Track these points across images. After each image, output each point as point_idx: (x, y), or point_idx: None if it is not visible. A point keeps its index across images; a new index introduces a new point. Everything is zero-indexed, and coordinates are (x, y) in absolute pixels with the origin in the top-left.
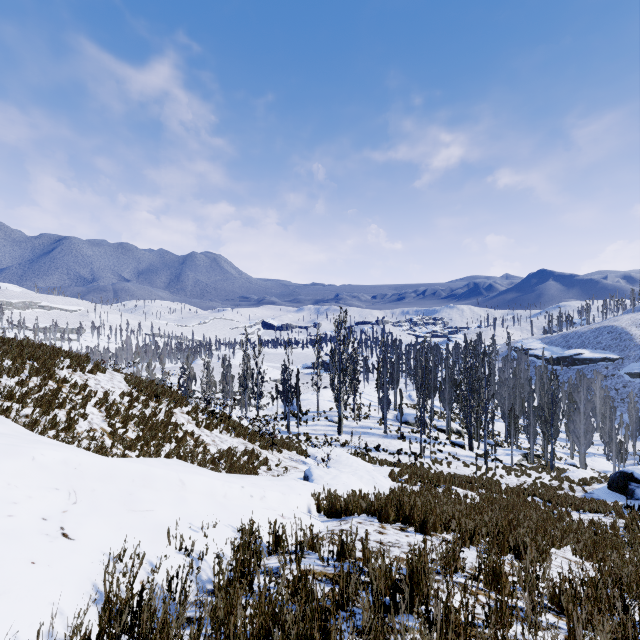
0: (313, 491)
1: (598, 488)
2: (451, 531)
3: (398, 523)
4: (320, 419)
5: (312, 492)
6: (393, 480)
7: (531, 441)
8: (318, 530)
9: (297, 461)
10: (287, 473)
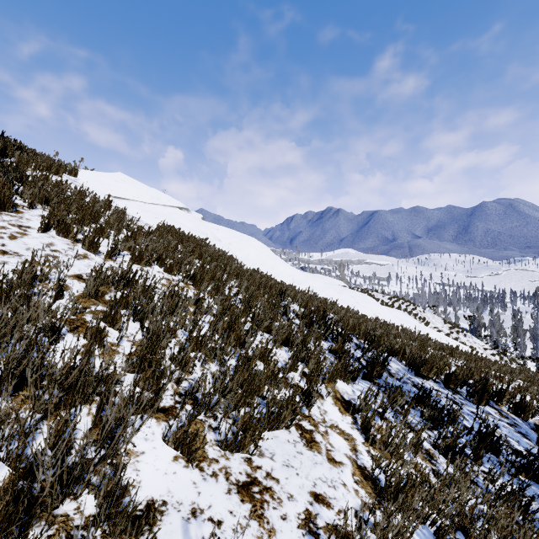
0: None
1: None
2: None
3: None
4: None
5: None
6: None
7: None
8: None
9: None
10: None
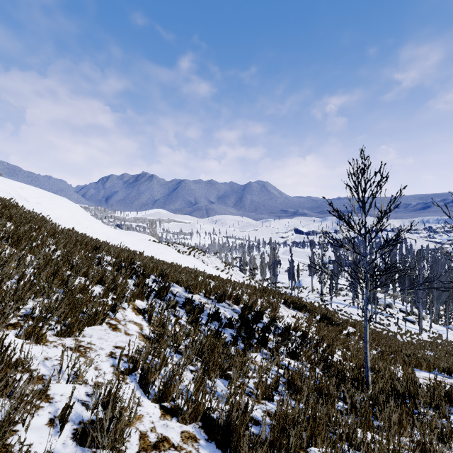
0: None
1: None
2: None
3: None
4: (313, 292)
5: None
6: None
7: None
8: None
9: None
10: None
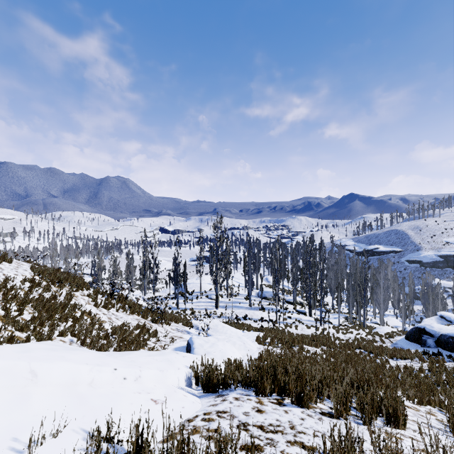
0: (192, 363)
1: (399, 339)
2: (324, 400)
3: (273, 394)
4: (202, 297)
5: (191, 364)
6: (259, 344)
7: (350, 308)
8: (194, 412)
9: (182, 331)
10: (173, 343)
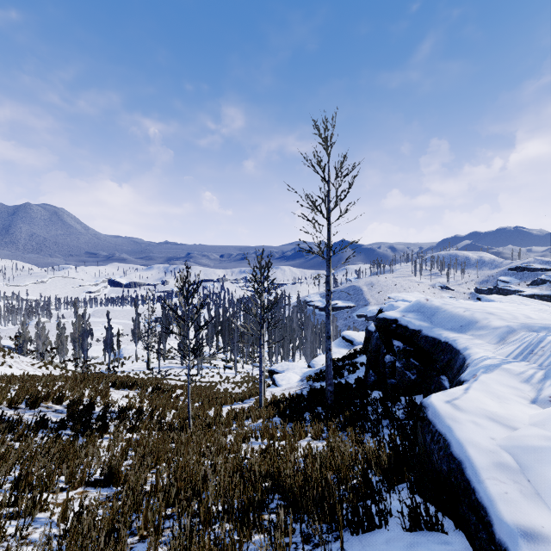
0: None
1: None
2: None
3: None
4: (138, 361)
5: None
6: None
7: (271, 360)
8: None
9: None
10: None
